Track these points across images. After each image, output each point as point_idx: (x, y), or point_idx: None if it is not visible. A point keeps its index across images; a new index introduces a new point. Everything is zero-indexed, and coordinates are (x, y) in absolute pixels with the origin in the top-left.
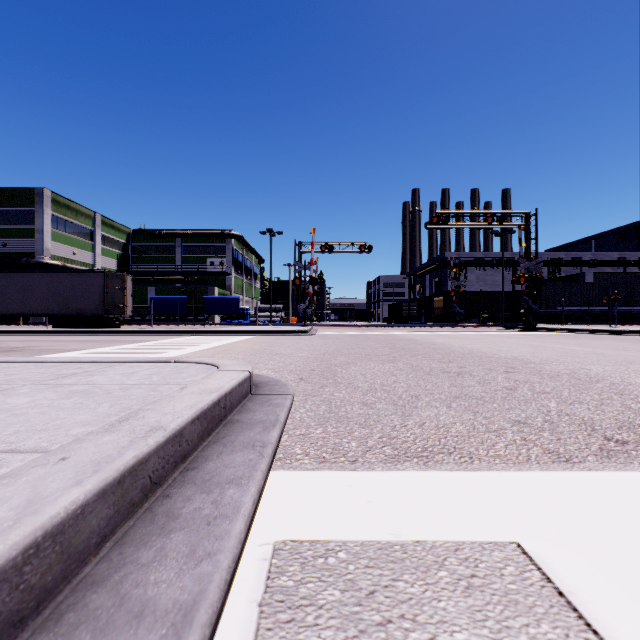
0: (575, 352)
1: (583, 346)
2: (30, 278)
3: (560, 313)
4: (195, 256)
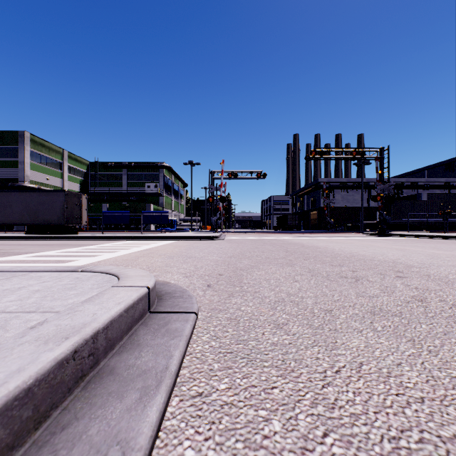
0: (439, 255)
1: (439, 249)
2: (9, 196)
3: (405, 223)
4: (137, 181)
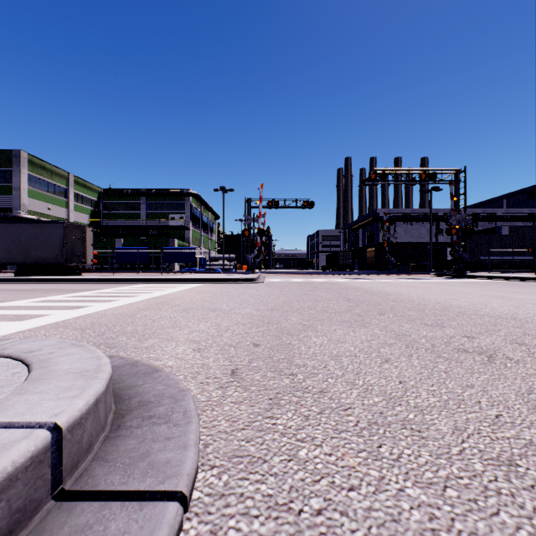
0: None
1: None
2: None
3: (483, 262)
4: (158, 212)
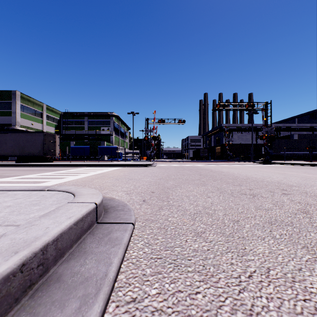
0: (310, 177)
1: (309, 173)
2: (4, 136)
3: (282, 155)
4: (94, 126)
